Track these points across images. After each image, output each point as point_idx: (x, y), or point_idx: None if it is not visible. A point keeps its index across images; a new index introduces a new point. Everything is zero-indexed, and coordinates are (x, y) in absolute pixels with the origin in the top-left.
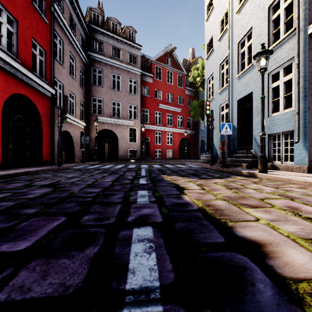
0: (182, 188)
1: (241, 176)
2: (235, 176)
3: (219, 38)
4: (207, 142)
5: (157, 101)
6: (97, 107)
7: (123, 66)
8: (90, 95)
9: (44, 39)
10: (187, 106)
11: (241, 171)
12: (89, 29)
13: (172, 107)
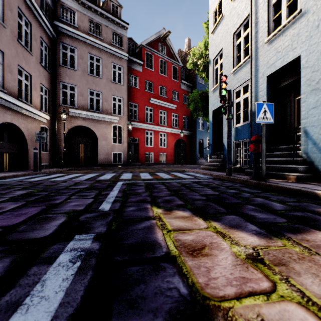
0: None
1: None
2: None
3: None
4: (213, 142)
5: (148, 95)
6: (69, 96)
7: (104, 46)
8: (58, 80)
9: None
10: (183, 102)
11: (313, 193)
12: None
13: (166, 103)
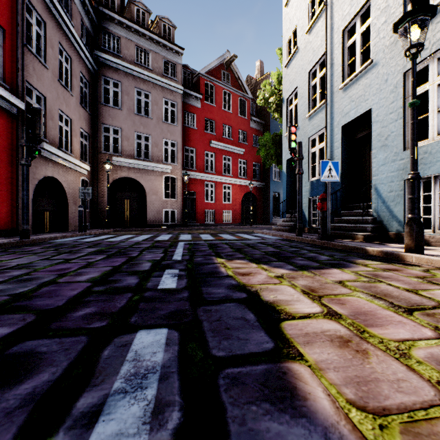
0: (271, 313)
1: (373, 260)
2: (362, 260)
3: (308, 28)
4: (287, 197)
5: (208, 136)
6: (112, 141)
7: (153, 78)
8: (99, 122)
9: (0, 8)
10: (253, 145)
11: (364, 249)
12: (97, 13)
13: (231, 147)
